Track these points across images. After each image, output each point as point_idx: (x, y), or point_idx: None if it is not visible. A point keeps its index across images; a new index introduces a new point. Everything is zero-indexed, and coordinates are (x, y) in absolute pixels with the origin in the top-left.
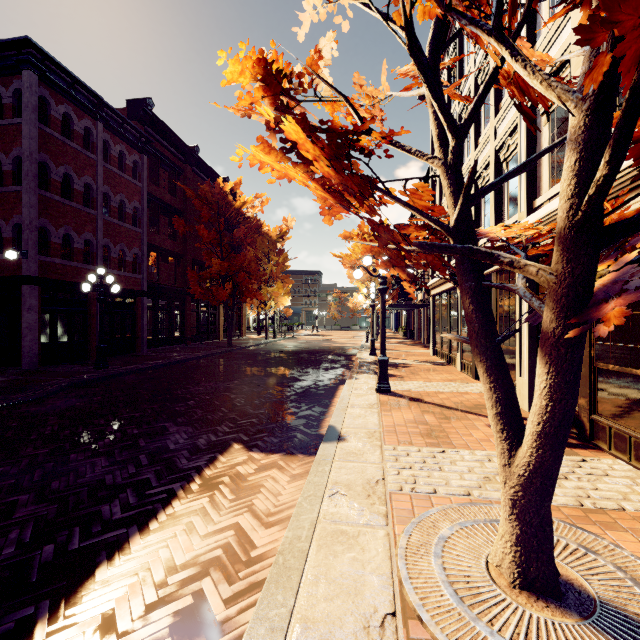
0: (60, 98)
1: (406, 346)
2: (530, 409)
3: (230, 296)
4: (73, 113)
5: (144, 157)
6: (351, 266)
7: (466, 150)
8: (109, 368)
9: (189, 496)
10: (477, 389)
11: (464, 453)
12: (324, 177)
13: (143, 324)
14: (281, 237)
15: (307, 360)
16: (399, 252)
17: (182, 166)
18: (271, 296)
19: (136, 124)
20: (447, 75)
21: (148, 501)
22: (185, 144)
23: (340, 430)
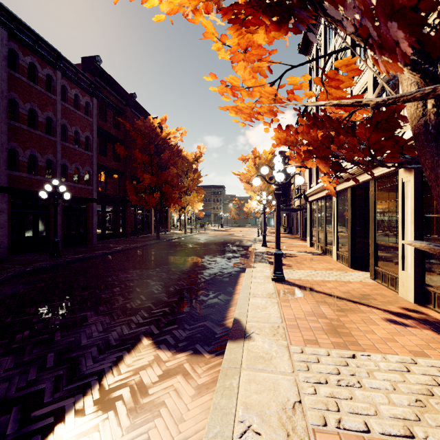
0: (27, 51)
1: (288, 239)
2: (415, 301)
3: (158, 202)
4: (37, 63)
5: (94, 99)
6: (246, 181)
7: None
8: (61, 257)
9: (78, 421)
10: (357, 278)
11: (376, 358)
12: (237, 4)
13: (93, 223)
14: (196, 160)
15: (214, 250)
16: (326, 137)
17: (124, 108)
18: (189, 203)
19: (88, 75)
20: (323, 29)
21: (28, 430)
22: (126, 92)
23: (245, 325)
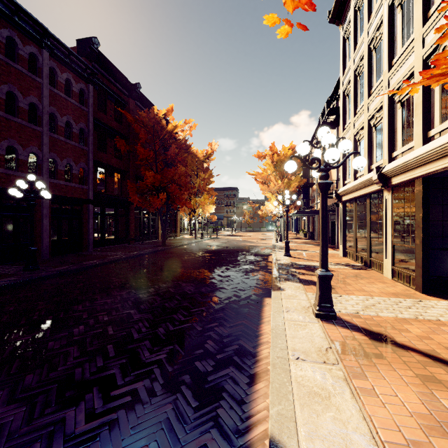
0: (3, 22)
1: (312, 246)
2: None
3: (164, 204)
4: (17, 38)
5: (90, 86)
6: (262, 182)
7: (400, 39)
8: (39, 270)
9: None
10: (447, 314)
11: None
12: None
13: (89, 227)
14: (207, 158)
15: (227, 260)
16: None
17: (127, 100)
18: (199, 205)
19: (84, 60)
20: None
21: None
22: (128, 81)
23: None
